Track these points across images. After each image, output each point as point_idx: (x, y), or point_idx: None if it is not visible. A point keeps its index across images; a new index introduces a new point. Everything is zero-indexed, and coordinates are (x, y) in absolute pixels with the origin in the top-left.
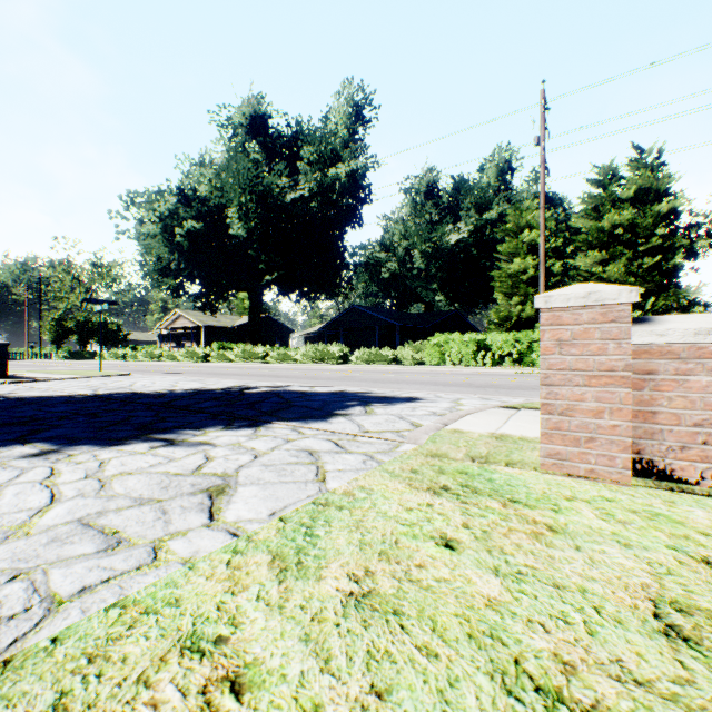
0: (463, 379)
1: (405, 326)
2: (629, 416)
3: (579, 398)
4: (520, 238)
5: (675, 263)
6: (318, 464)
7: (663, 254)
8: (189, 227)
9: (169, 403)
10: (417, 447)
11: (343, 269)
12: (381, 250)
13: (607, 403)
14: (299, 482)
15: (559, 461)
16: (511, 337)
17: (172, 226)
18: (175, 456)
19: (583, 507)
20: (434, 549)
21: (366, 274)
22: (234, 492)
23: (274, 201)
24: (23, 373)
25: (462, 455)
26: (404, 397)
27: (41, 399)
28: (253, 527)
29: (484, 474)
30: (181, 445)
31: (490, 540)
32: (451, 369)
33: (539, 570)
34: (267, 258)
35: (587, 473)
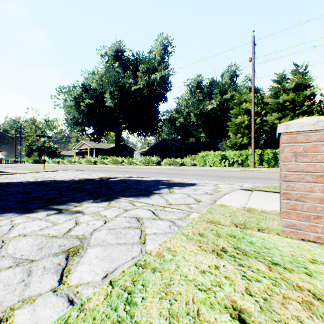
0: (216, 173)
1: (187, 148)
2: None
3: (309, 190)
4: (241, 107)
5: None
6: (142, 228)
7: (308, 114)
8: (87, 102)
9: (69, 186)
10: (200, 215)
11: (158, 122)
12: (175, 113)
13: None
14: (128, 244)
15: (294, 229)
16: (237, 153)
17: (80, 102)
18: (58, 221)
19: None
20: None
21: (169, 124)
22: (84, 253)
23: (126, 90)
24: (7, 170)
25: (228, 222)
26: (189, 183)
27: (7, 184)
28: (87, 293)
29: (246, 237)
30: (65, 213)
31: (273, 311)
32: (209, 168)
33: None
34: (123, 117)
35: (316, 239)
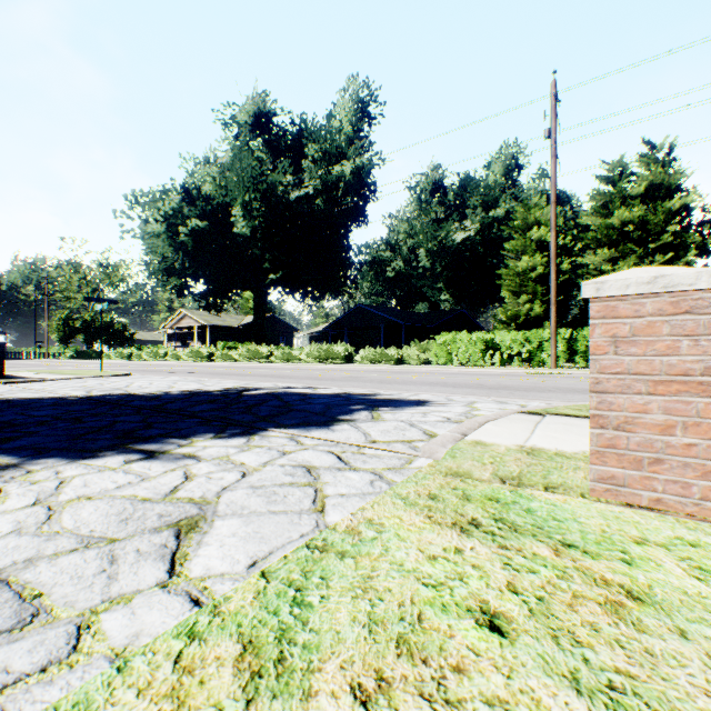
0: (473, 380)
1: (411, 325)
2: (709, 433)
3: (640, 409)
4: (528, 235)
5: (687, 260)
6: (317, 486)
7: (675, 251)
8: (193, 226)
9: (161, 406)
10: (433, 463)
11: (348, 268)
12: (386, 249)
13: (680, 415)
14: (292, 512)
15: (613, 486)
16: (520, 336)
17: (177, 225)
18: (149, 474)
19: (663, 557)
20: (475, 633)
21: (371, 273)
22: (208, 527)
23: (278, 199)
24: (23, 373)
25: (488, 475)
26: (413, 400)
27: (29, 402)
28: (223, 589)
29: (520, 502)
30: (161, 458)
31: (551, 616)
32: (458, 369)
33: (640, 680)
34: (271, 257)
35: (652, 503)
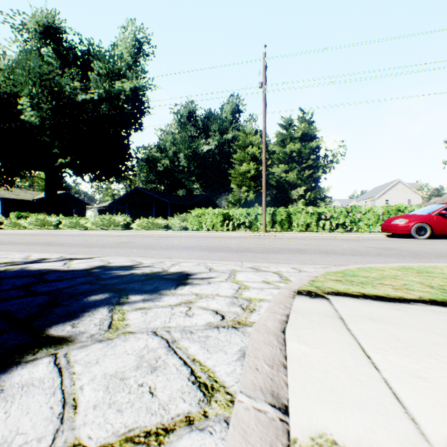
0: (220, 243)
1: (174, 203)
2: None
3: None
4: (246, 151)
5: (319, 174)
6: None
7: (313, 169)
8: None
9: None
10: None
11: (128, 160)
12: (157, 151)
13: None
14: None
15: None
16: (245, 212)
17: None
18: None
19: None
20: None
21: (147, 167)
22: None
23: (65, 97)
24: None
25: None
26: (174, 274)
27: None
28: None
29: None
30: None
31: None
32: (207, 234)
33: None
34: (61, 144)
35: None
